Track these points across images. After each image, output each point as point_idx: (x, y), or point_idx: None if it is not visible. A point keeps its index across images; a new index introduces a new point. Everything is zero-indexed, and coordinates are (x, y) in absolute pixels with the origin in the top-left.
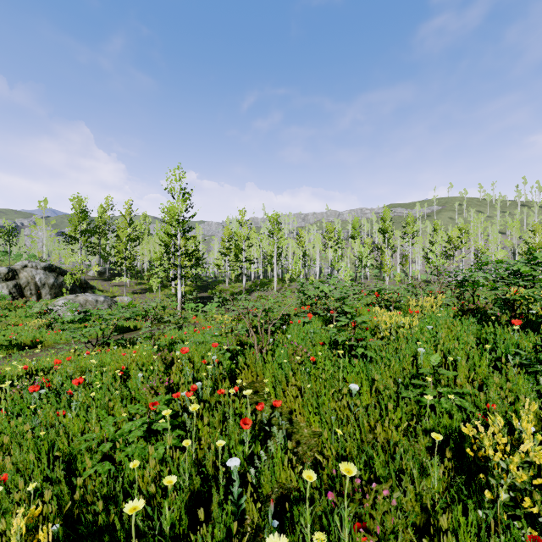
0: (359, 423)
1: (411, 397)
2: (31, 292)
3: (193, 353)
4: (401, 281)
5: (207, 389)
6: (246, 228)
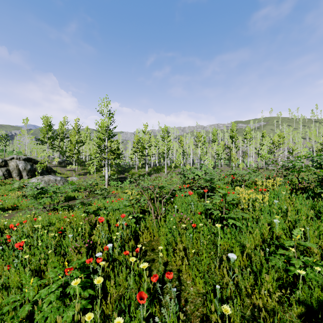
0: (236, 286)
1: (280, 266)
2: (16, 174)
3: (111, 217)
4: (243, 167)
5: (115, 250)
6: (148, 135)
